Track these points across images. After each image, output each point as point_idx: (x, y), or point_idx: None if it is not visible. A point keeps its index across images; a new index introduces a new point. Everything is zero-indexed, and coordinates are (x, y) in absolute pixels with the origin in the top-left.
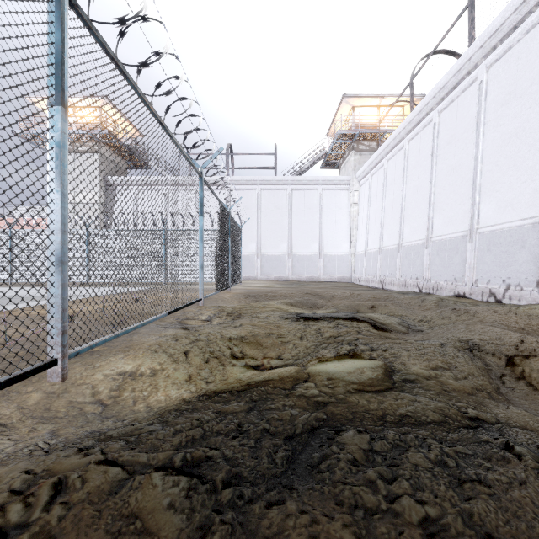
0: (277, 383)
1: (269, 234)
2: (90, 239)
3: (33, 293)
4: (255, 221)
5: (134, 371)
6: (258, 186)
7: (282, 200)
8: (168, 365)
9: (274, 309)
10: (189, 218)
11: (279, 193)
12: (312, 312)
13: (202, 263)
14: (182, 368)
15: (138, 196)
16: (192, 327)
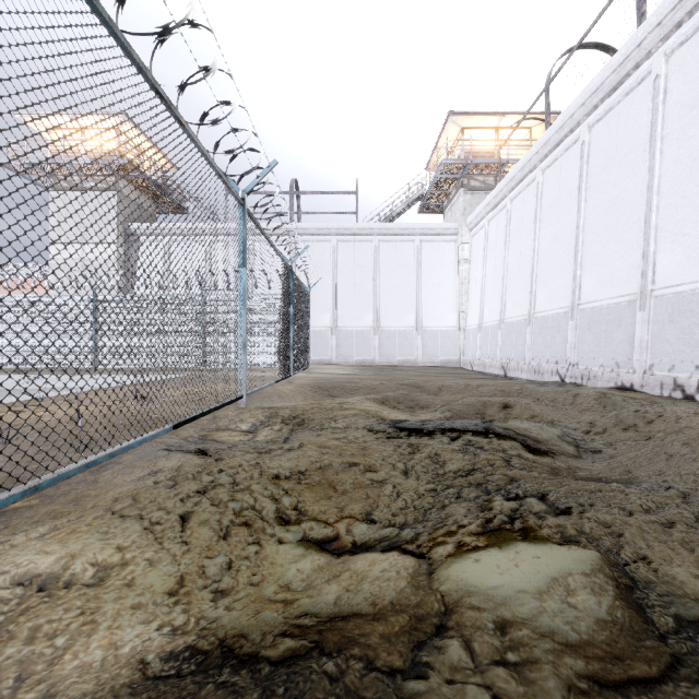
0: (371, 638)
1: (349, 302)
2: (98, 307)
3: (3, 384)
4: (329, 283)
5: (56, 574)
6: (333, 236)
7: (366, 255)
8: (137, 553)
9: (356, 413)
10: (221, 268)
11: (361, 246)
12: (413, 416)
13: (244, 340)
14: (167, 558)
15: (170, 250)
16: (216, 450)
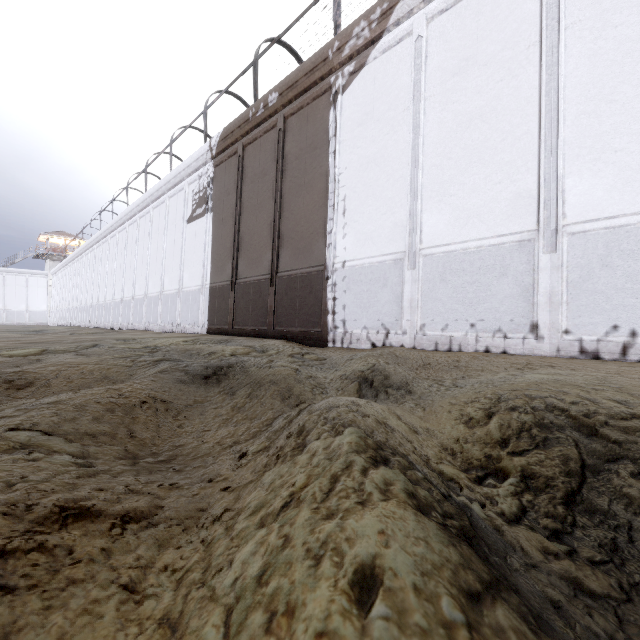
0: None
1: None
2: None
3: None
4: None
5: None
6: None
7: None
8: None
9: None
10: None
11: None
12: None
13: None
14: None
15: None
16: None
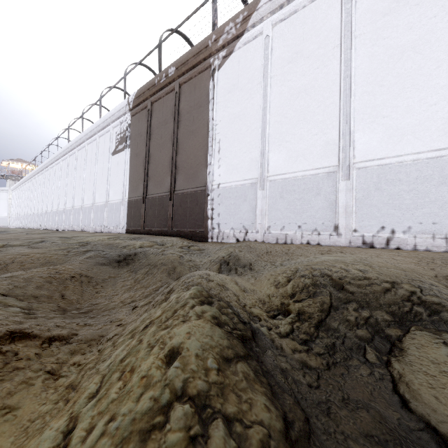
0: None
1: None
2: None
3: None
4: None
5: None
6: None
7: None
8: None
9: None
10: None
11: None
12: None
13: None
14: None
15: None
16: None
